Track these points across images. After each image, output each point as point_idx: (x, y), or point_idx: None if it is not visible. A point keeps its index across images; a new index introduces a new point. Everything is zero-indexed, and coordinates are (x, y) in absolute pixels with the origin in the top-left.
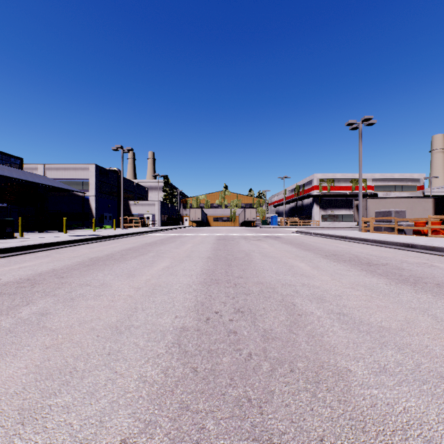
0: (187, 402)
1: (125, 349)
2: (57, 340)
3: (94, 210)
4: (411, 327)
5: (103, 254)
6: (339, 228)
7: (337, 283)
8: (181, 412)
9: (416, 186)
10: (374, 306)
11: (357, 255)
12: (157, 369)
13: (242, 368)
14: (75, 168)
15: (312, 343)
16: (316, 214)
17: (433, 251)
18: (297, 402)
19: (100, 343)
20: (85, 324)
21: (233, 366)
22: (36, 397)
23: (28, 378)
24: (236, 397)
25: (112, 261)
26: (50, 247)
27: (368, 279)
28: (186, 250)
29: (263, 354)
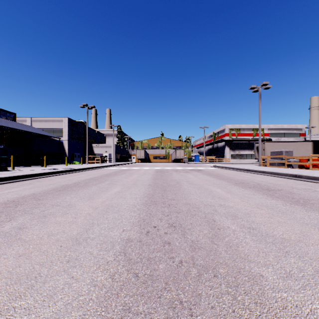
0: (129, 305)
1: (82, 257)
2: (28, 249)
3: (66, 151)
4: (306, 238)
5: (72, 182)
6: (244, 164)
7: (246, 204)
8: (124, 314)
9: (299, 133)
10: (275, 222)
11: (259, 183)
12: (106, 274)
13: (175, 273)
14: (53, 120)
15: (230, 252)
16: (227, 153)
17: (314, 180)
18: (220, 304)
19: (62, 252)
20: (52, 236)
21: (167, 272)
22: (4, 300)
23: (0, 282)
24: (170, 299)
25: (77, 188)
26: (33, 177)
27: (269, 201)
28: (133, 179)
29: (191, 262)
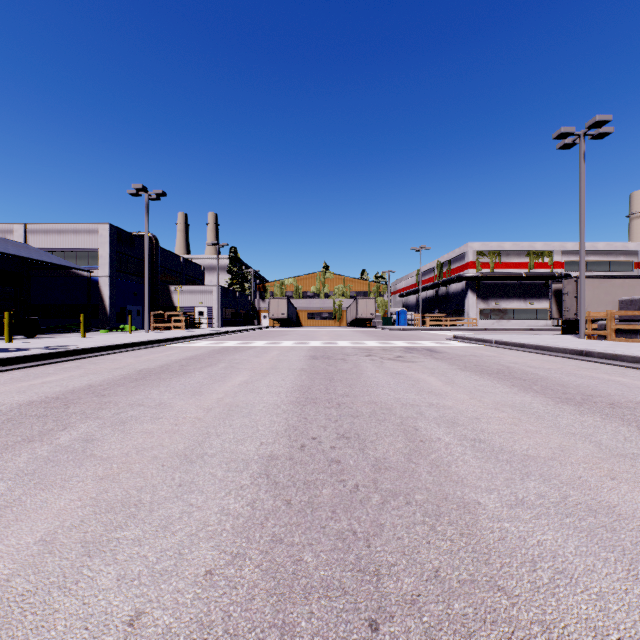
0: None
1: None
2: None
3: (107, 300)
4: None
5: None
6: (513, 330)
7: None
8: None
9: (632, 262)
10: None
11: None
12: None
13: None
14: (77, 230)
15: None
16: (471, 307)
17: None
18: None
19: None
20: None
21: None
22: None
23: None
24: None
25: None
26: None
27: None
28: (217, 402)
29: None
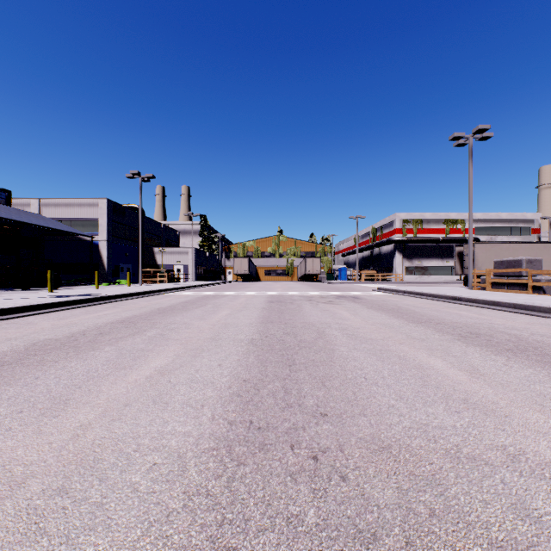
0: None
1: None
2: None
3: (105, 260)
4: None
5: (68, 332)
6: (430, 284)
7: None
8: None
9: (530, 228)
10: None
11: (517, 335)
12: None
13: None
14: (81, 204)
15: None
16: (398, 265)
17: None
18: None
19: None
20: None
21: None
22: None
23: None
24: None
25: (61, 353)
26: None
27: None
28: (217, 322)
29: None
